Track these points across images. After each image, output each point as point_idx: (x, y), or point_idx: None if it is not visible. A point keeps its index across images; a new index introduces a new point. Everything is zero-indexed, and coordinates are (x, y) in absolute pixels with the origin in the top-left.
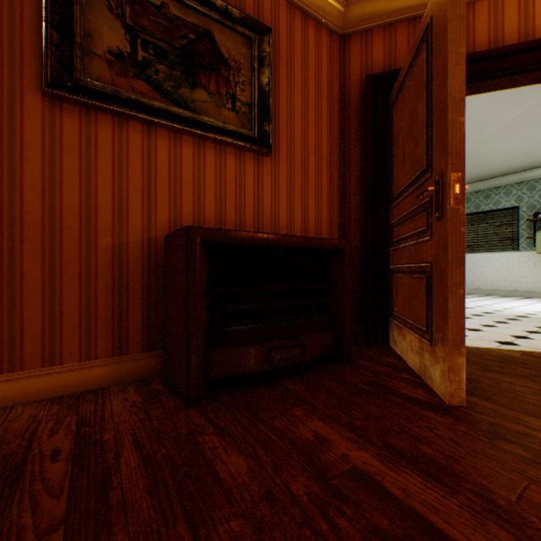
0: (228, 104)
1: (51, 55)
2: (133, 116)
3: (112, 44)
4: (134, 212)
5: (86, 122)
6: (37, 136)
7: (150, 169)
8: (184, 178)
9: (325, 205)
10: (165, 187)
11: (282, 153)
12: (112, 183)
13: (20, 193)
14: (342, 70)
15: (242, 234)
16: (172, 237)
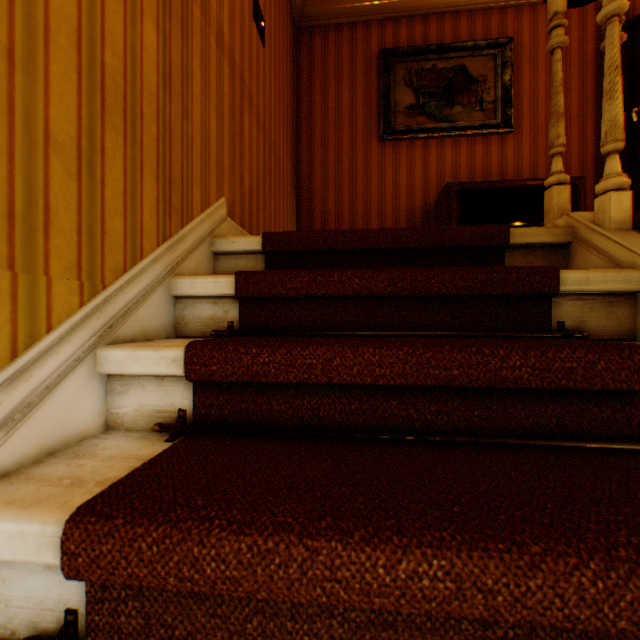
0: (476, 108)
1: (381, 122)
2: (417, 137)
3: (406, 104)
4: (417, 191)
5: (394, 149)
6: (375, 162)
7: (425, 165)
8: (445, 166)
9: (573, 160)
10: (433, 173)
11: (524, 128)
12: (406, 178)
13: (369, 190)
14: (597, 29)
15: (480, 184)
16: (438, 197)
